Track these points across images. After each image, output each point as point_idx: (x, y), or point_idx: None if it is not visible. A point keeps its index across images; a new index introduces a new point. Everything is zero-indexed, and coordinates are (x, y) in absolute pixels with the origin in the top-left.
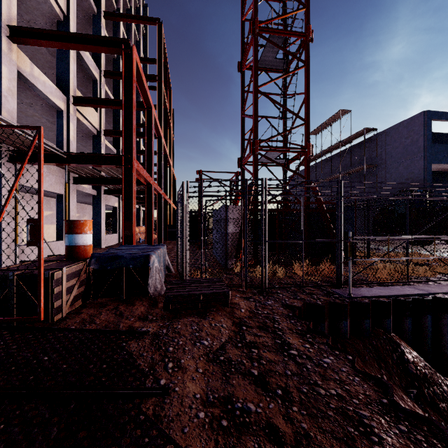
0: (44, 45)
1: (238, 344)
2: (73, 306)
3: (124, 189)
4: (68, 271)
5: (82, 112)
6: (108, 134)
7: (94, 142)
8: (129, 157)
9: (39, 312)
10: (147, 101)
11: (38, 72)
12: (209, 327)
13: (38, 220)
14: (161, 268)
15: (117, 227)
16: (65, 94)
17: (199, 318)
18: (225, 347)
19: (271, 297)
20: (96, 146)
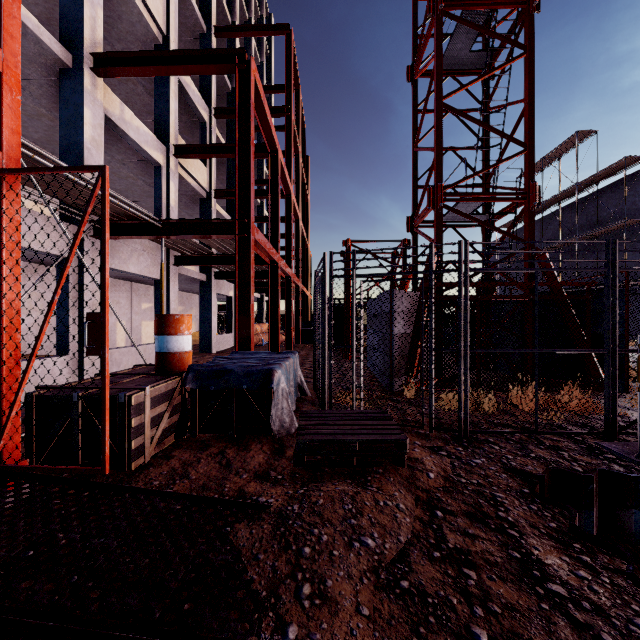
0: (135, 74)
1: (433, 551)
2: (162, 444)
3: (239, 269)
4: (154, 392)
5: (186, 167)
6: (219, 195)
7: (202, 208)
8: (246, 221)
9: (102, 461)
10: (271, 142)
11: (130, 115)
12: (374, 507)
13: (100, 314)
14: (290, 389)
15: (232, 324)
16: (164, 143)
17: (355, 487)
18: (407, 557)
19: (480, 451)
20: (204, 213)
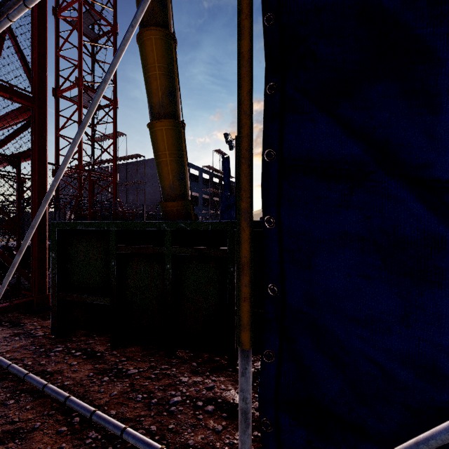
0: None
1: None
2: None
3: None
4: None
5: None
6: None
7: None
8: None
9: None
10: None
11: None
12: None
13: None
14: None
15: None
16: None
17: None
18: None
19: None
20: None
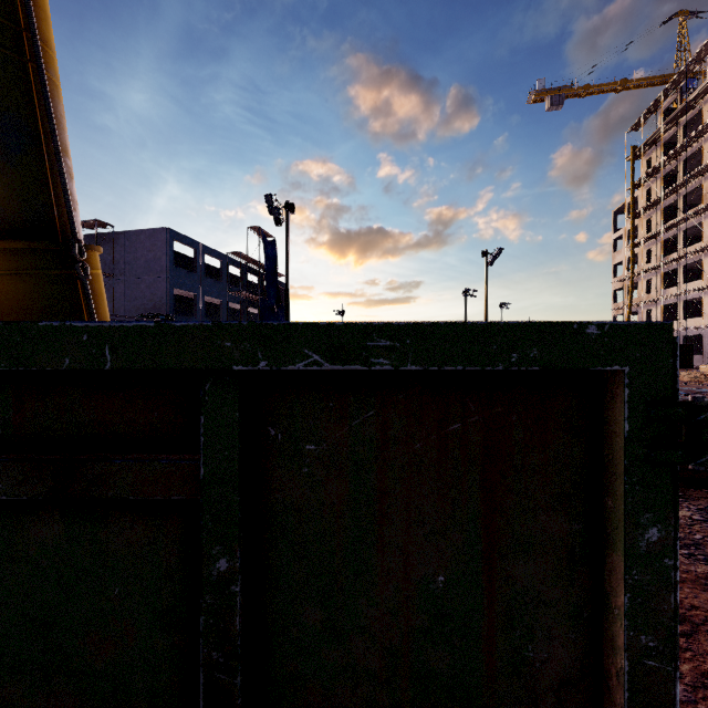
0: None
1: None
2: None
3: None
4: None
5: None
6: None
7: None
8: None
9: None
10: None
11: None
12: None
13: None
14: None
15: None
16: None
17: None
18: None
19: None
20: None
